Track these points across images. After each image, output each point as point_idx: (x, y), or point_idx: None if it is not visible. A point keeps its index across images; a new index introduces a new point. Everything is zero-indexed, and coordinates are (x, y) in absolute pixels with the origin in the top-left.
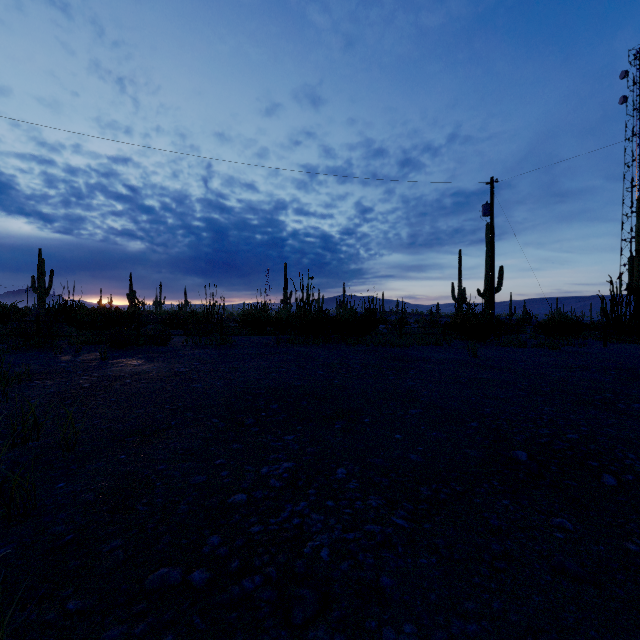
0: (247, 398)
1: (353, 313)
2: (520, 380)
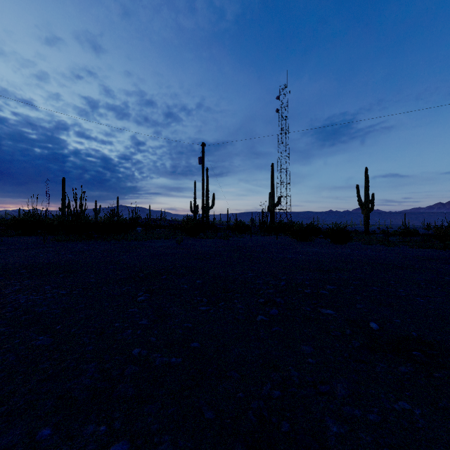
0: (2, 270)
1: (111, 219)
2: (185, 252)
